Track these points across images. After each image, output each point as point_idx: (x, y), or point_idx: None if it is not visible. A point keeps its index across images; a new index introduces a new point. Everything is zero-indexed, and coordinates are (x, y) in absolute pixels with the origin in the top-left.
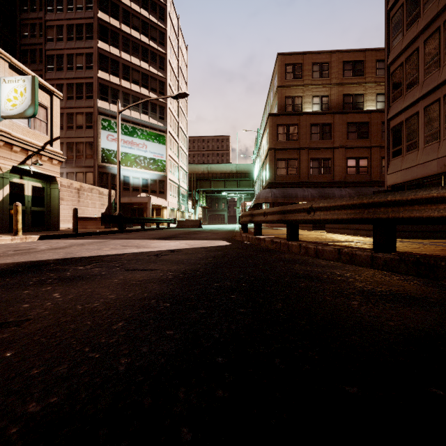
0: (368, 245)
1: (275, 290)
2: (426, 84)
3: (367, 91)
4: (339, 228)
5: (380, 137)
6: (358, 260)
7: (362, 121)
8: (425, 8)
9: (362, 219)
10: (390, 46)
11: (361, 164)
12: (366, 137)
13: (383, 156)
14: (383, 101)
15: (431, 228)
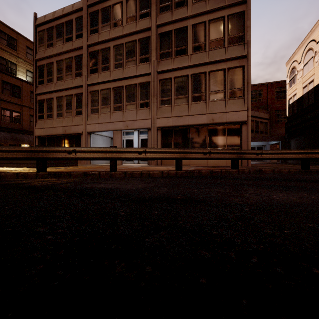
0: (32, 171)
1: (2, 188)
2: (57, 85)
3: (20, 64)
4: (3, 163)
5: (30, 101)
6: (29, 177)
7: (15, 84)
8: (57, 44)
9: (31, 157)
10: (37, 48)
11: (15, 115)
12: (19, 97)
13: (32, 114)
14: (32, 77)
15: (60, 162)
